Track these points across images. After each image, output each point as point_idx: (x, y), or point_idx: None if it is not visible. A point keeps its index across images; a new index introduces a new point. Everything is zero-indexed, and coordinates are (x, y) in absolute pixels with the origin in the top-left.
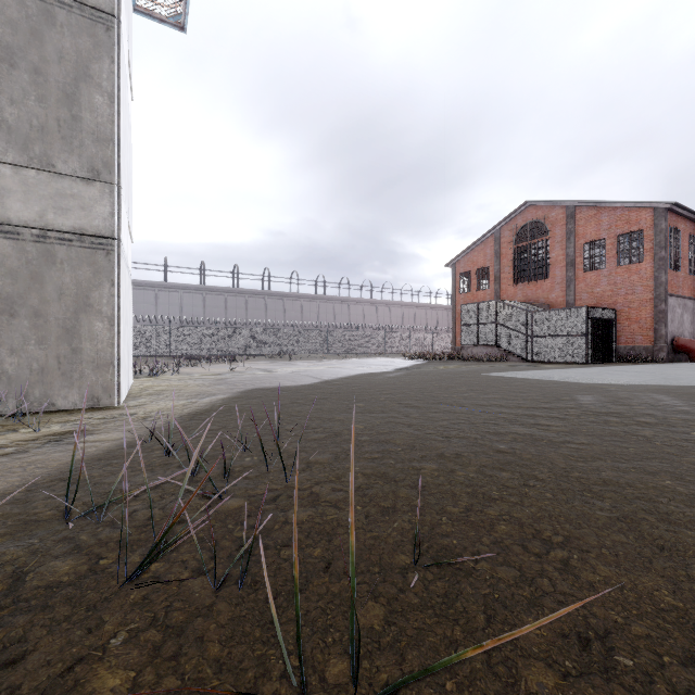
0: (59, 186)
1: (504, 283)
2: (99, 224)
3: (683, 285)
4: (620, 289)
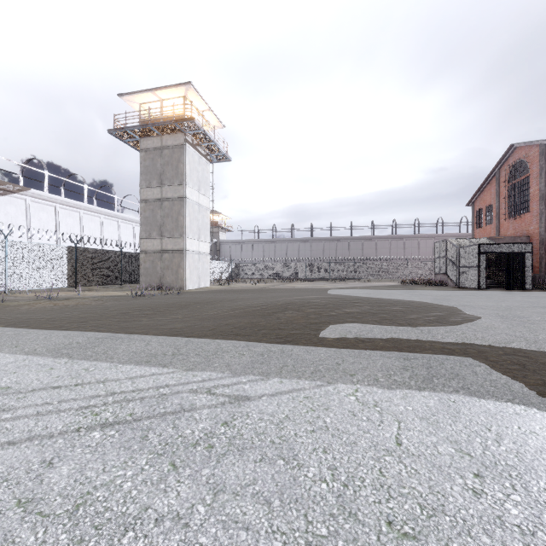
0: (175, 240)
1: (501, 218)
2: (182, 247)
3: None
4: None
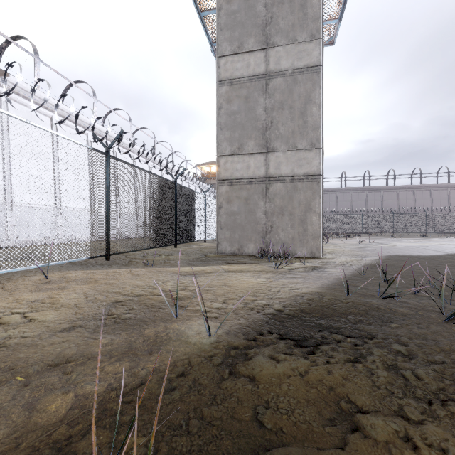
0: (298, 155)
1: None
2: (314, 169)
3: None
4: None
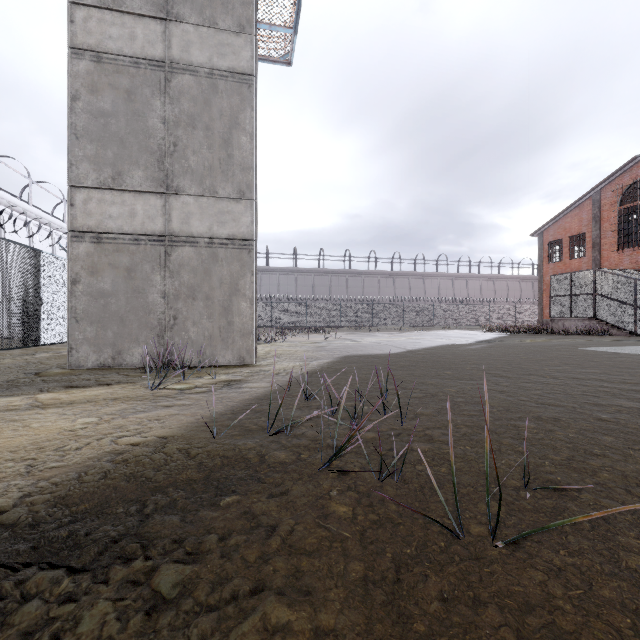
0: (220, 206)
1: (605, 250)
2: (244, 230)
3: None
4: None
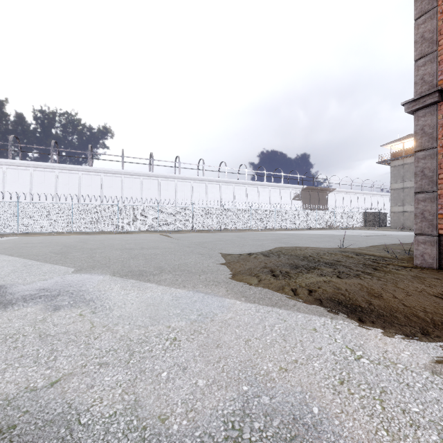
0: (411, 206)
1: None
2: None
3: None
4: None
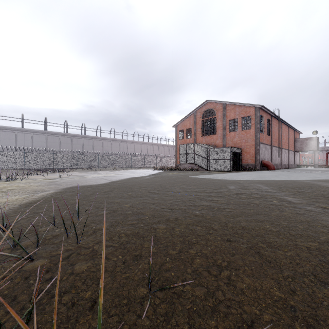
0: None
1: (198, 136)
2: None
3: (265, 139)
4: (243, 140)
